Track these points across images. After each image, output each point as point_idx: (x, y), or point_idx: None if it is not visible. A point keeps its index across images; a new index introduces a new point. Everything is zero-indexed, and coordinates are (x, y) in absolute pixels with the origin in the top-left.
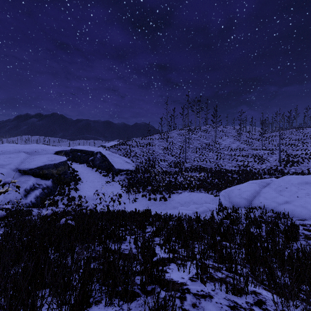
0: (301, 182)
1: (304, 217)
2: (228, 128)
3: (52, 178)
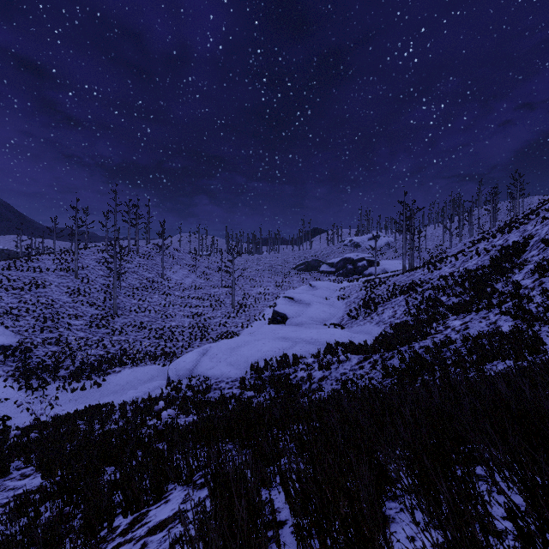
0: (226, 348)
1: (219, 376)
2: (181, 251)
3: None
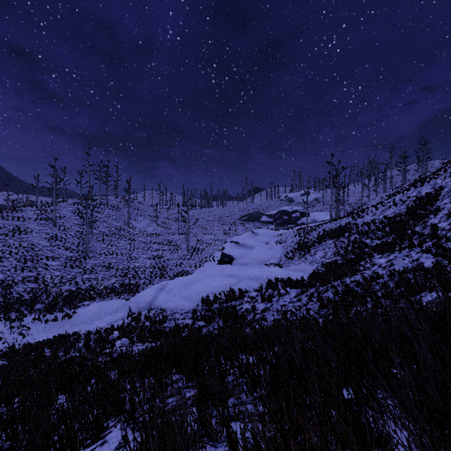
0: (181, 284)
1: (174, 309)
2: (144, 205)
3: None
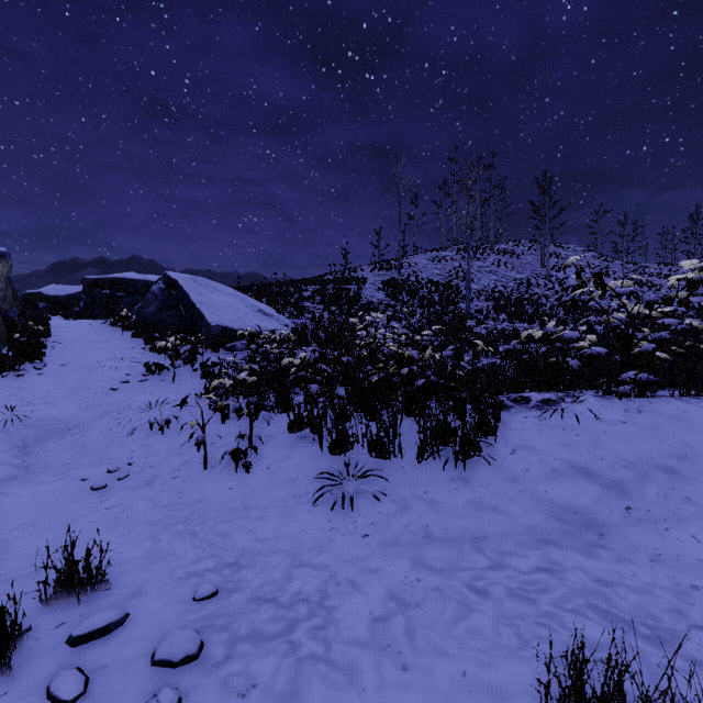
0: None
1: None
2: (569, 249)
3: None
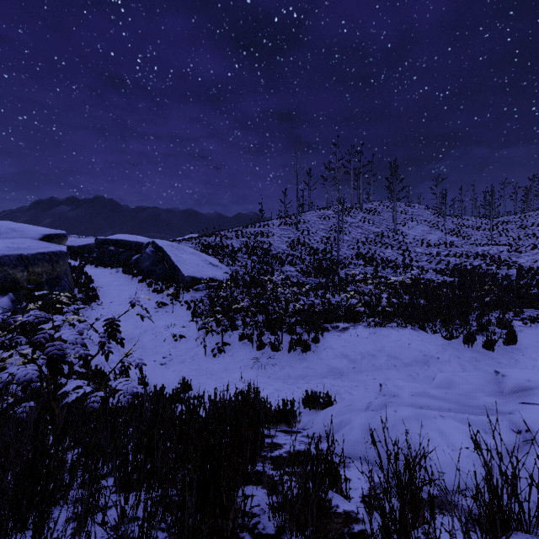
0: None
1: None
2: (415, 207)
3: (16, 291)
